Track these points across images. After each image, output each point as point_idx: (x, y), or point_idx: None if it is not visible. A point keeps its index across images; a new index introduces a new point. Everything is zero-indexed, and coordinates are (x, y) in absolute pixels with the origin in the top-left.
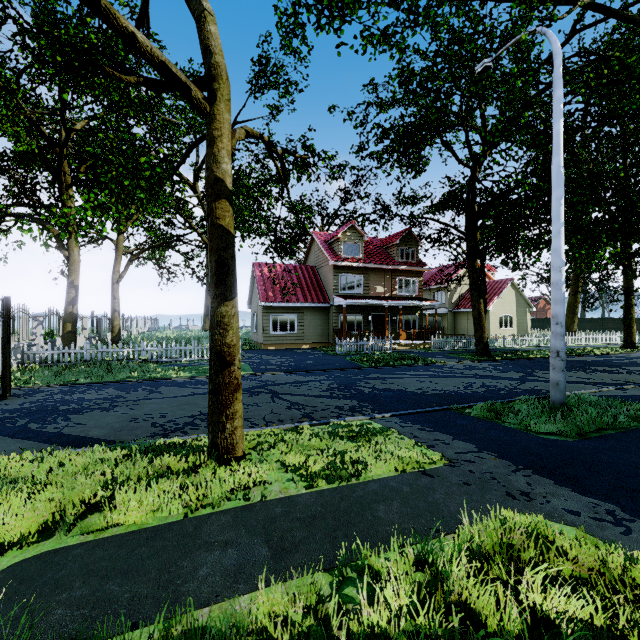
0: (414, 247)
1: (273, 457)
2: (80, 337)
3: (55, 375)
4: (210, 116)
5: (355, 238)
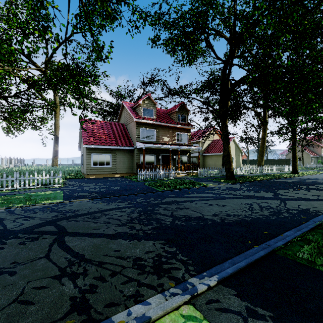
0: (186, 114)
1: None
2: None
3: None
4: None
5: (150, 105)
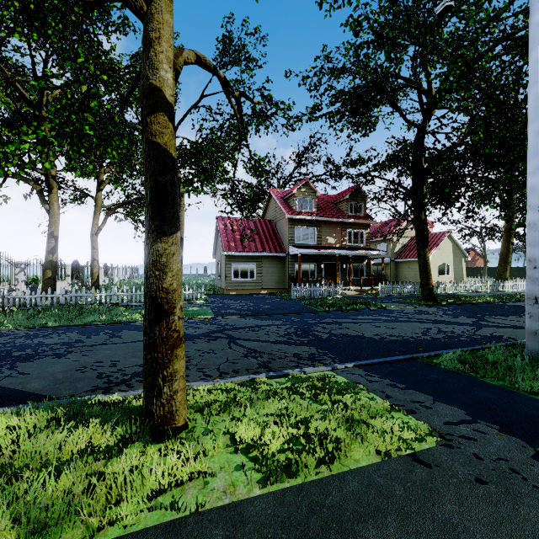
0: (362, 202)
1: (222, 426)
2: (63, 283)
3: (28, 318)
4: (147, 16)
5: (308, 194)
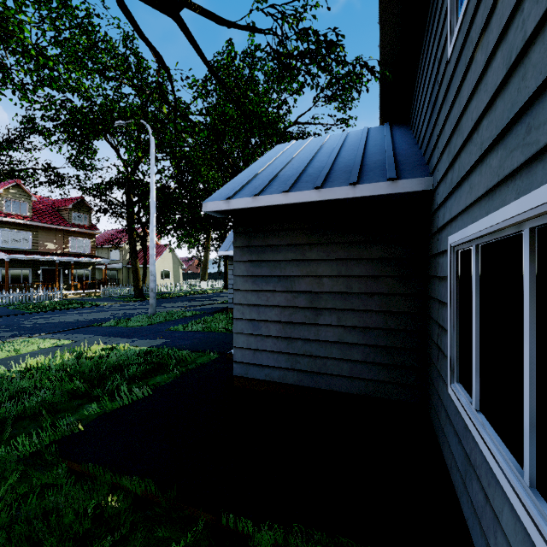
0: (87, 213)
1: None
2: None
3: None
4: None
5: (21, 196)
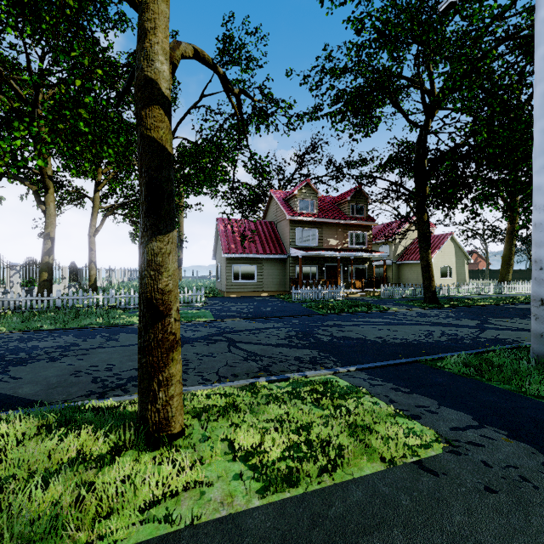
0: (364, 203)
1: (220, 432)
2: (60, 285)
3: (23, 321)
4: (142, 5)
5: (310, 195)
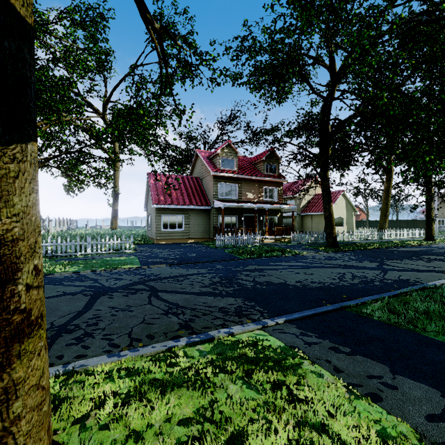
0: (276, 163)
1: None
2: None
3: None
4: None
5: (231, 154)
